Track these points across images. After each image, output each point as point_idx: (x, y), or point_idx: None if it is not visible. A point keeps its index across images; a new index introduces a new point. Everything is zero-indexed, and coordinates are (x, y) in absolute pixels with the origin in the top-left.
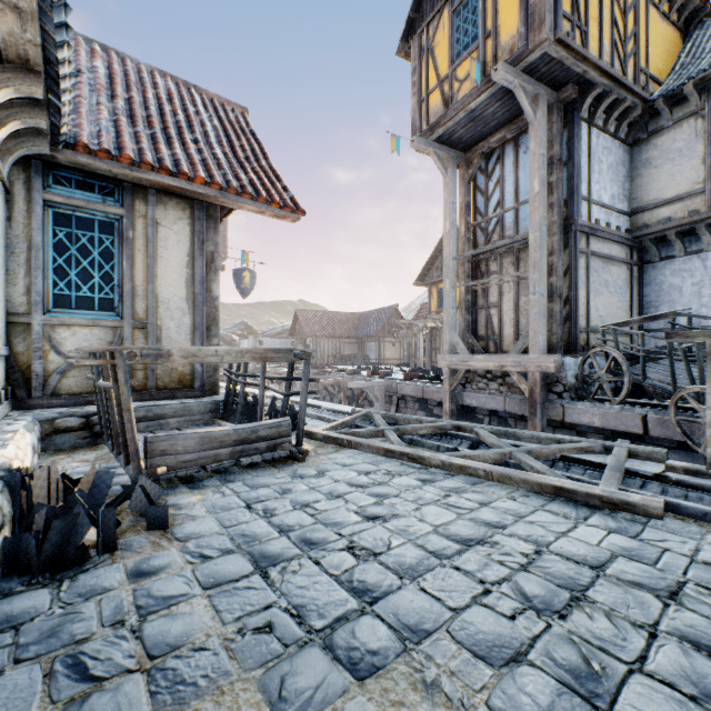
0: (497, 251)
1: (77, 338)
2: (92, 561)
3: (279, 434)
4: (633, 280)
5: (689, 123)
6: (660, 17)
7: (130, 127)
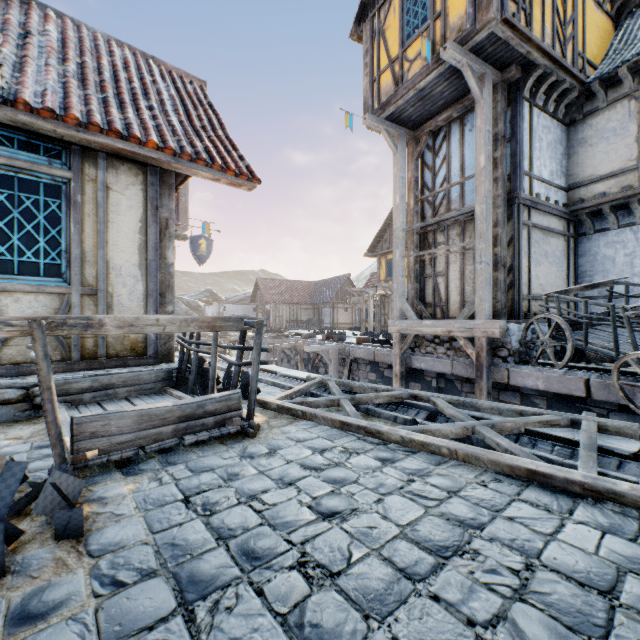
0: (444, 223)
1: (20, 305)
2: None
3: (228, 408)
4: (570, 251)
5: (623, 104)
6: (595, 5)
7: (80, 89)
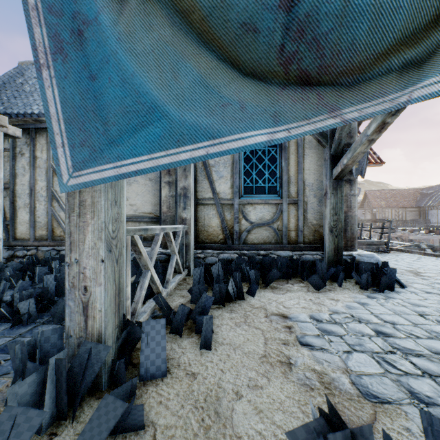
0: None
1: None
2: None
3: (380, 244)
4: None
5: None
6: None
7: None
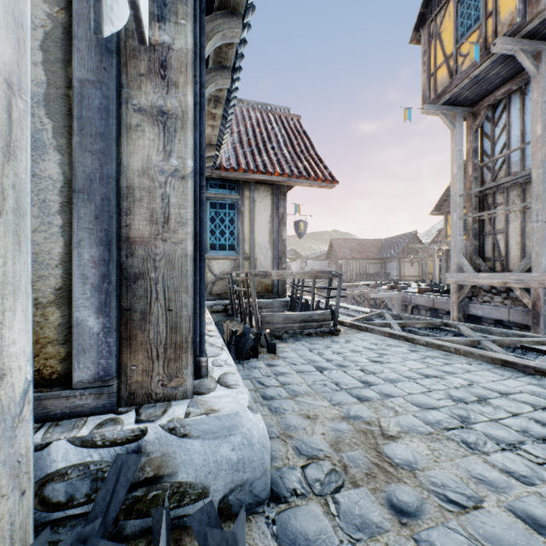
0: (502, 186)
1: (219, 265)
2: (251, 359)
3: (323, 319)
4: None
5: None
6: None
7: (241, 149)
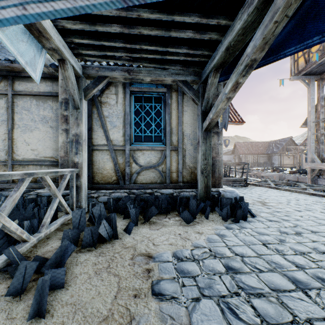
0: None
1: None
2: None
3: (241, 181)
4: None
5: None
6: None
7: None
